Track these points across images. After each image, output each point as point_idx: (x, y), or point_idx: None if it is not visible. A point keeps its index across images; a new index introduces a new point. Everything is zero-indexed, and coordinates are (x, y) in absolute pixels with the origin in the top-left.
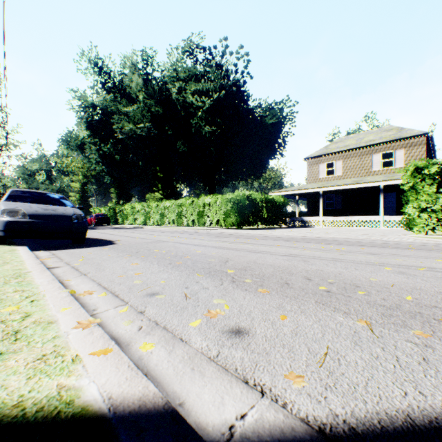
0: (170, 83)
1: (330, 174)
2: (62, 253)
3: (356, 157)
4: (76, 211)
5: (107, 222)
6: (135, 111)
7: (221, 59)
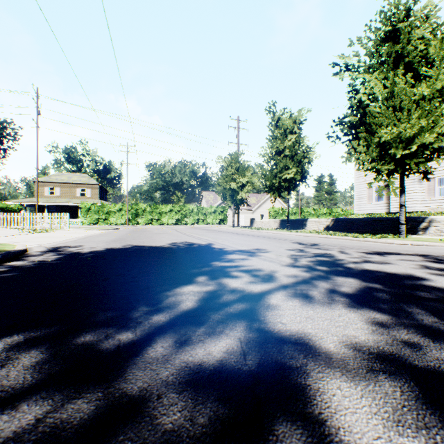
0: None
1: (53, 193)
2: None
3: (68, 188)
4: None
5: None
6: None
7: None
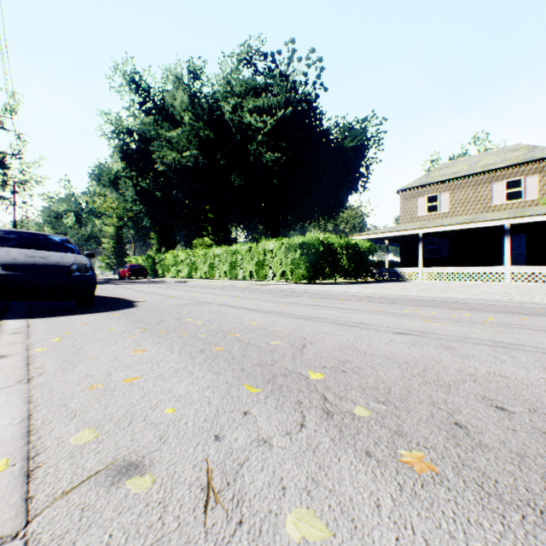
0: (223, 100)
1: (432, 211)
2: (44, 323)
3: (468, 188)
4: (79, 259)
5: (143, 274)
6: (179, 136)
7: (286, 68)
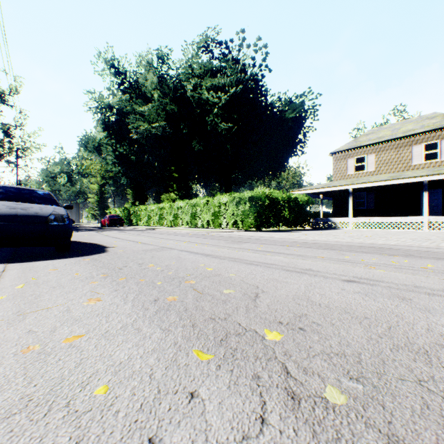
0: (185, 81)
1: (359, 170)
2: (18, 268)
3: (391, 150)
4: (56, 210)
5: (120, 223)
6: (150, 110)
7: (237, 54)
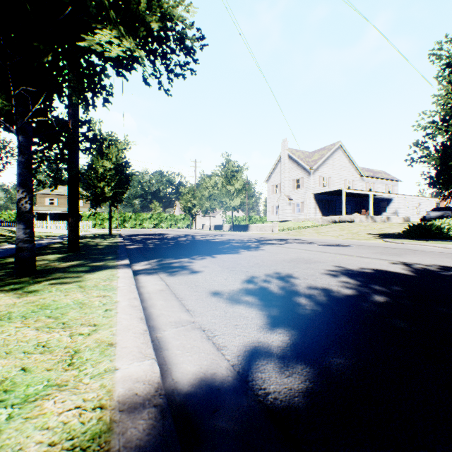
0: None
1: (51, 202)
2: None
3: (65, 199)
4: None
5: None
6: None
7: None
